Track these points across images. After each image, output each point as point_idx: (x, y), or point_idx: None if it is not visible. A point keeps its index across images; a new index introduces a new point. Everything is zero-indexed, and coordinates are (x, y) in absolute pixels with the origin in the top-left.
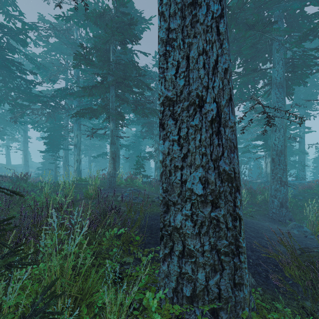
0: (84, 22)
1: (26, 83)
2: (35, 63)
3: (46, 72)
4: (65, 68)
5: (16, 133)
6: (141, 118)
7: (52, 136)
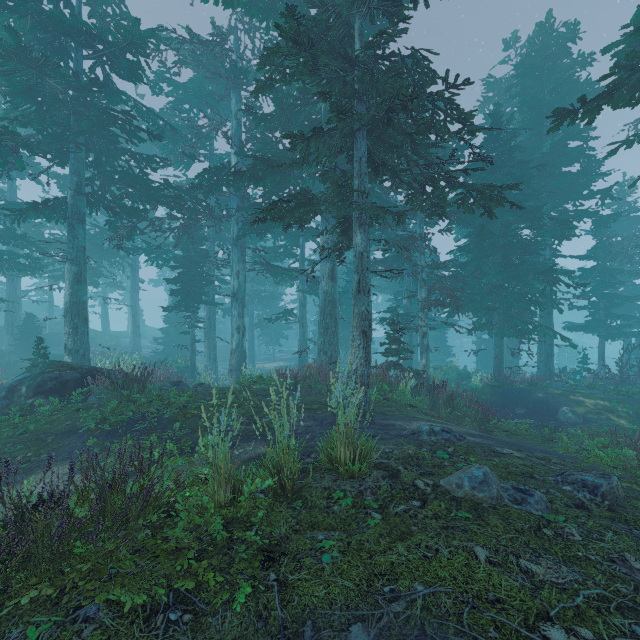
0: (264, 3)
1: (139, 164)
2: (153, 127)
3: (174, 143)
4: (213, 128)
5: (118, 274)
6: (373, 230)
7: (186, 276)
